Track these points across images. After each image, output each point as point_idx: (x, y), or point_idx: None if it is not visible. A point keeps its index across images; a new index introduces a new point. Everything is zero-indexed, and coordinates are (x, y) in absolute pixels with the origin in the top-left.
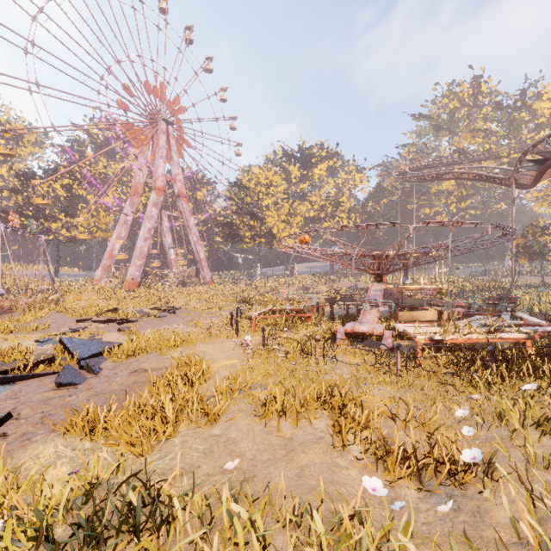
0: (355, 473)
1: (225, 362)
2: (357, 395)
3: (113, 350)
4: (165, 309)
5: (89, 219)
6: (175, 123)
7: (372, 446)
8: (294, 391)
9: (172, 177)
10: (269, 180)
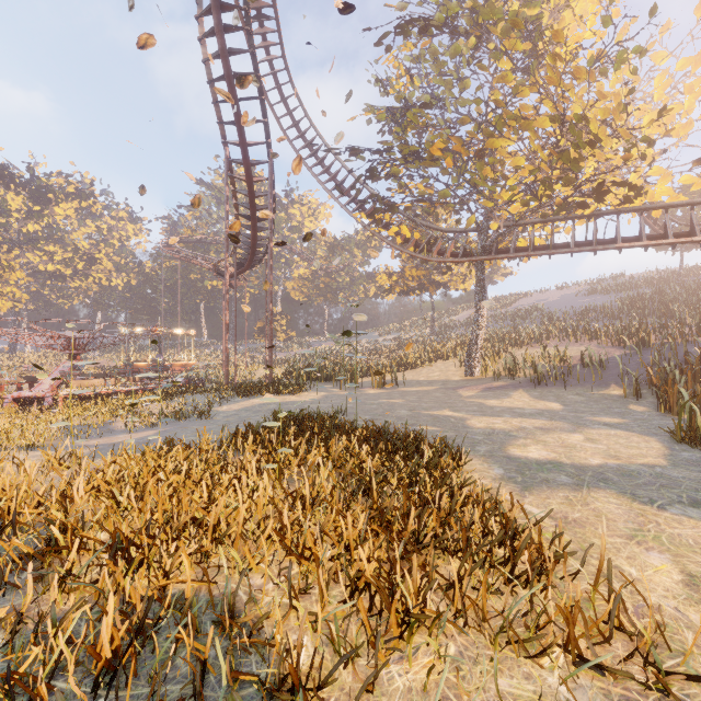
0: None
1: None
2: None
3: None
4: None
5: None
6: None
7: None
8: None
9: None
10: None
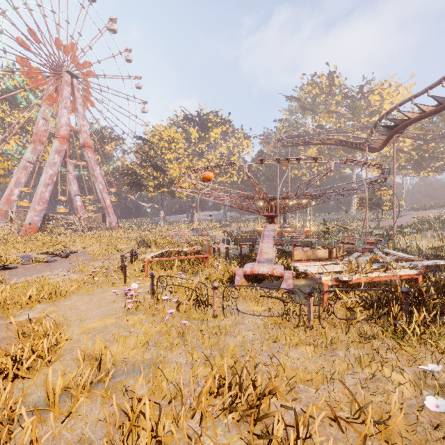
0: None
1: (96, 324)
2: (280, 384)
3: None
4: (59, 253)
5: None
6: (80, 77)
7: None
8: (180, 390)
9: (77, 128)
10: (171, 137)
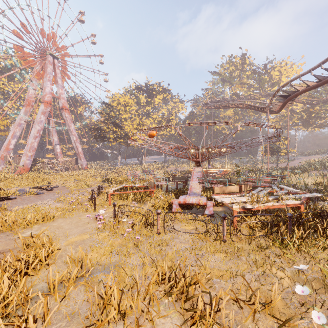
0: None
1: (76, 238)
2: (201, 278)
3: None
4: (45, 187)
5: None
6: (59, 58)
7: None
8: (136, 281)
9: (57, 95)
10: (126, 102)
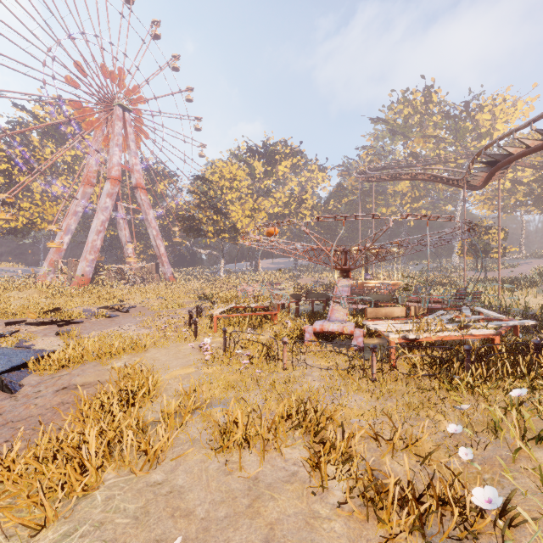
0: (339, 526)
1: (179, 372)
2: (335, 412)
3: (40, 361)
4: (118, 308)
5: (33, 208)
6: (132, 110)
7: (358, 483)
8: (260, 411)
9: (129, 167)
10: (233, 174)
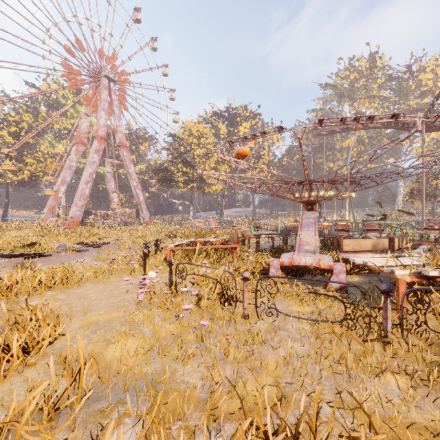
0: None
1: (99, 317)
2: None
3: None
4: (93, 244)
5: (36, 164)
6: (116, 80)
7: None
8: None
9: (114, 129)
10: (200, 132)
